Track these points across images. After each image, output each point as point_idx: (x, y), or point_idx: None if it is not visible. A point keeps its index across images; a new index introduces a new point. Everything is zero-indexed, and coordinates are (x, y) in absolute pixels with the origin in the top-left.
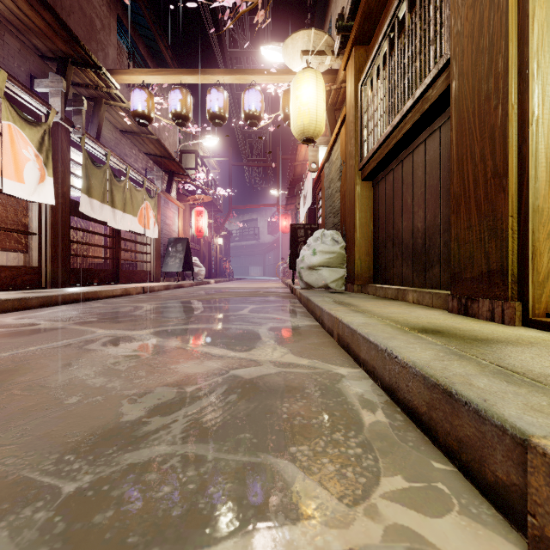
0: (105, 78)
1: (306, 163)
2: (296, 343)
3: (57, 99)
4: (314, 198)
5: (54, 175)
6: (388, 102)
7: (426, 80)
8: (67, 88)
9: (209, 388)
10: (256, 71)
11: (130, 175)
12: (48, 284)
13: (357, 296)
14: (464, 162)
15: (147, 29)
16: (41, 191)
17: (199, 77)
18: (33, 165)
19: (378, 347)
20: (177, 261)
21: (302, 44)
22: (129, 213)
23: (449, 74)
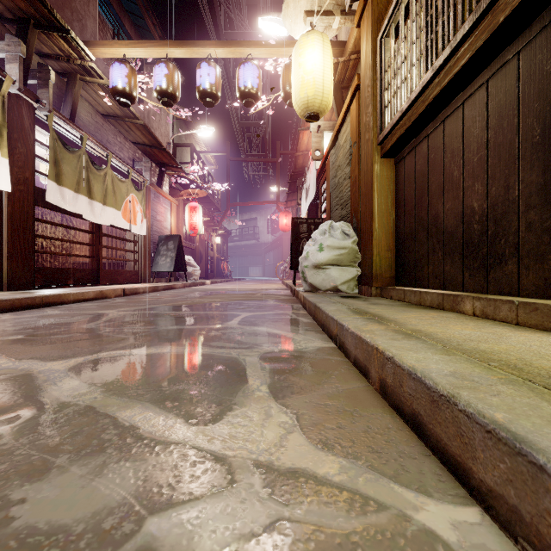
0: (76, 46)
1: (308, 154)
2: (307, 394)
3: (14, 65)
4: (317, 192)
5: (12, 157)
6: (424, 42)
7: None
8: (29, 55)
9: None
10: (253, 43)
11: (113, 164)
12: (4, 286)
13: (380, 303)
14: None
15: (133, 3)
16: None
17: (188, 50)
18: None
19: None
20: (168, 260)
21: (306, 2)
22: (111, 206)
23: None
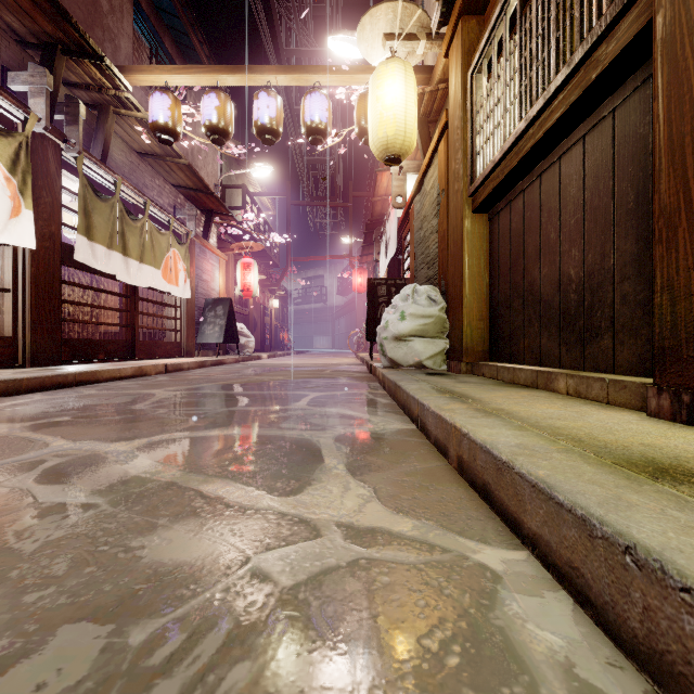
0: (110, 75)
1: (388, 199)
2: (385, 472)
3: (39, 100)
4: (399, 246)
5: (36, 208)
6: (518, 86)
7: (597, 28)
8: (56, 86)
9: (186, 632)
10: (321, 68)
11: (151, 213)
12: (27, 362)
13: (469, 381)
14: (687, 149)
15: (174, 17)
16: (15, 229)
17: (243, 77)
18: (1, 191)
19: (593, 528)
20: (216, 329)
21: (385, 24)
22: (149, 264)
23: (646, 6)
